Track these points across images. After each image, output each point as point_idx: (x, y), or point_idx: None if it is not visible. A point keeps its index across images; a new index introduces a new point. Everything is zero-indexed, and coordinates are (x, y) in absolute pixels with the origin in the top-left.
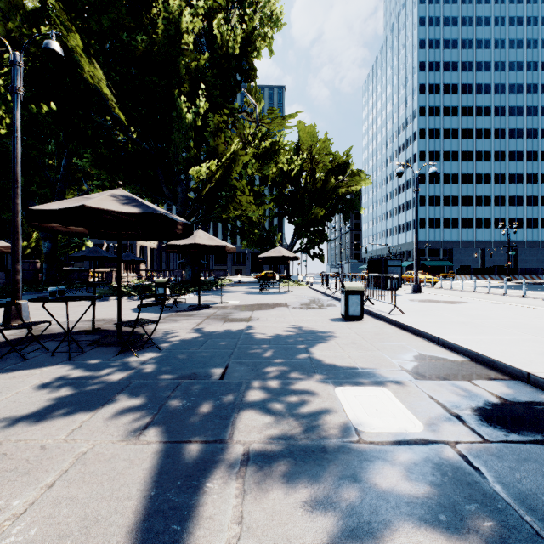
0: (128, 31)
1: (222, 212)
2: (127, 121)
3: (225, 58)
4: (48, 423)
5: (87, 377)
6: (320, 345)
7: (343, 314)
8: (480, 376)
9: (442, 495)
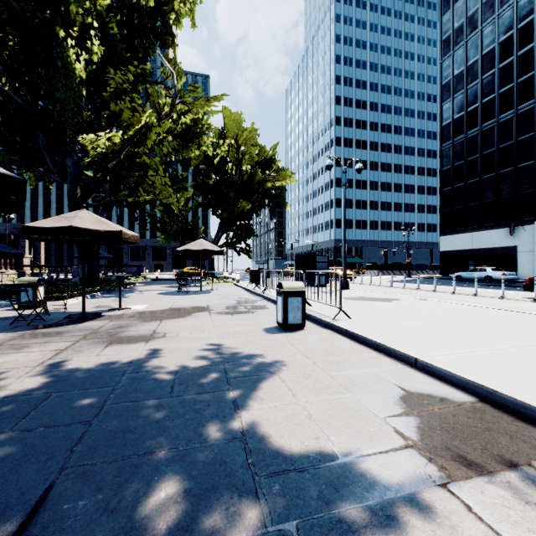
0: None
1: (130, 195)
2: None
3: (134, 8)
4: None
5: None
6: (258, 388)
7: (281, 323)
8: (532, 446)
9: None
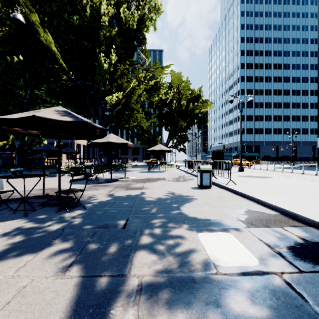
0: (68, 14)
1: (125, 123)
2: (67, 67)
3: (127, 31)
4: (2, 263)
5: (35, 228)
6: (186, 204)
7: (199, 185)
8: (288, 224)
9: (280, 316)
